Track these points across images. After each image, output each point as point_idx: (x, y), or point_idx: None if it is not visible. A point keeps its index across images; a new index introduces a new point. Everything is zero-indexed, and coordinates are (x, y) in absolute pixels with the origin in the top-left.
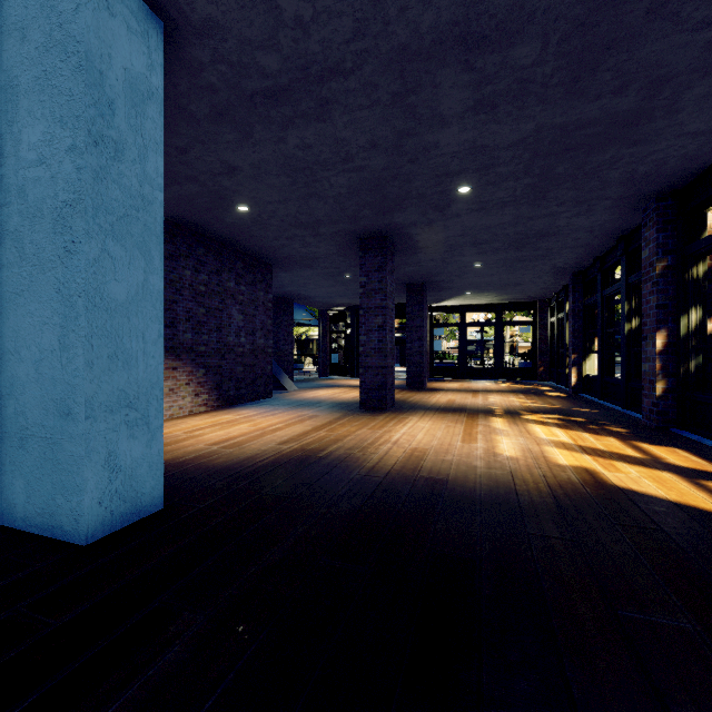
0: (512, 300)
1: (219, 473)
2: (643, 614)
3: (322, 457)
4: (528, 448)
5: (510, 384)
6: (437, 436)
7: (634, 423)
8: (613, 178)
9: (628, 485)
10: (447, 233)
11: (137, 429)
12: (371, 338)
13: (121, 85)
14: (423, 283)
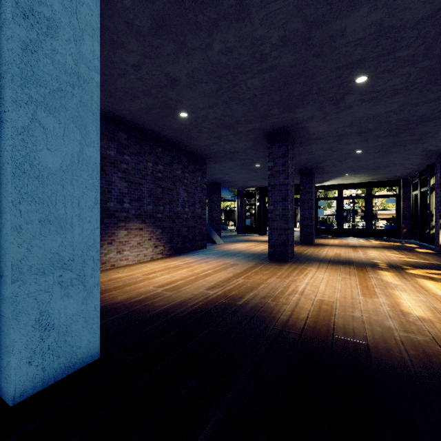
0: (379, 179)
1: (156, 317)
2: None
3: (241, 305)
4: (435, 308)
5: (379, 241)
6: (338, 288)
7: None
8: None
9: None
10: (338, 124)
11: (72, 288)
12: (276, 207)
13: None
14: (312, 168)
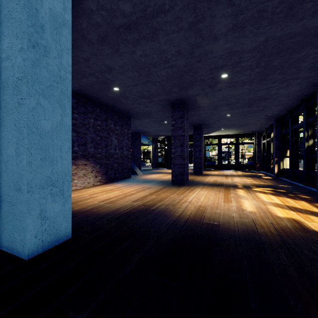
0: (243, 132)
1: (102, 217)
2: None
3: (153, 209)
4: (259, 207)
5: (243, 172)
6: (211, 199)
7: (312, 193)
8: (303, 67)
9: None
10: (214, 99)
11: (57, 197)
12: (177, 150)
13: (48, 17)
14: (201, 124)
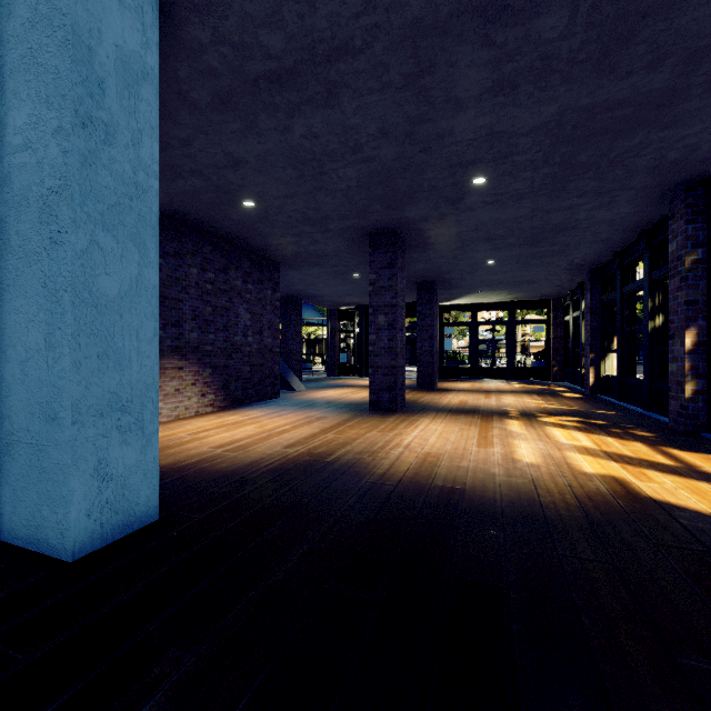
0: (525, 299)
1: (221, 479)
2: (709, 663)
3: (329, 462)
4: (549, 454)
5: (523, 384)
6: (451, 440)
7: (660, 426)
8: (639, 166)
9: (664, 497)
10: (460, 228)
11: (130, 435)
12: (380, 337)
13: (113, 63)
14: (433, 281)
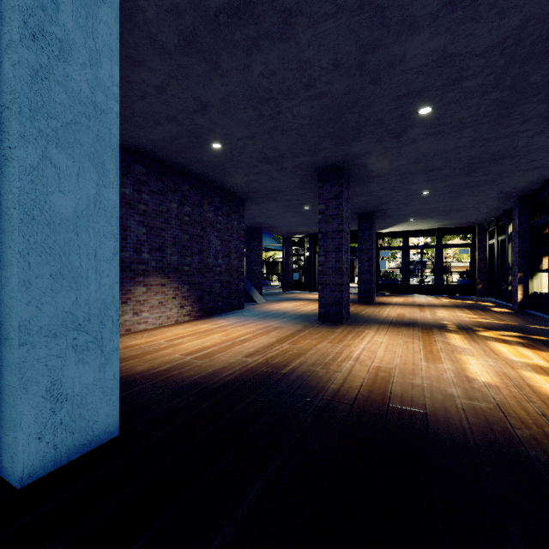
0: (451, 226)
1: (185, 389)
2: None
3: (285, 374)
4: (504, 373)
5: (450, 299)
6: (398, 353)
7: None
8: None
9: None
10: (400, 161)
11: (87, 354)
12: (328, 259)
13: None
14: (372, 211)
